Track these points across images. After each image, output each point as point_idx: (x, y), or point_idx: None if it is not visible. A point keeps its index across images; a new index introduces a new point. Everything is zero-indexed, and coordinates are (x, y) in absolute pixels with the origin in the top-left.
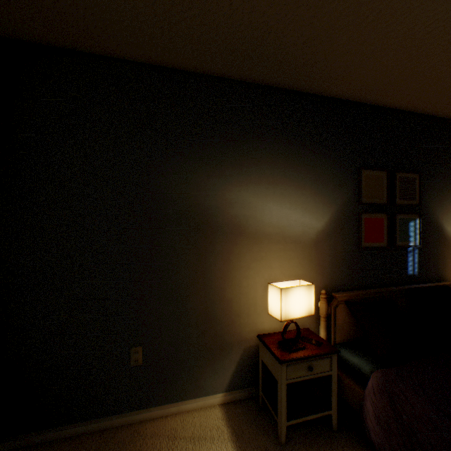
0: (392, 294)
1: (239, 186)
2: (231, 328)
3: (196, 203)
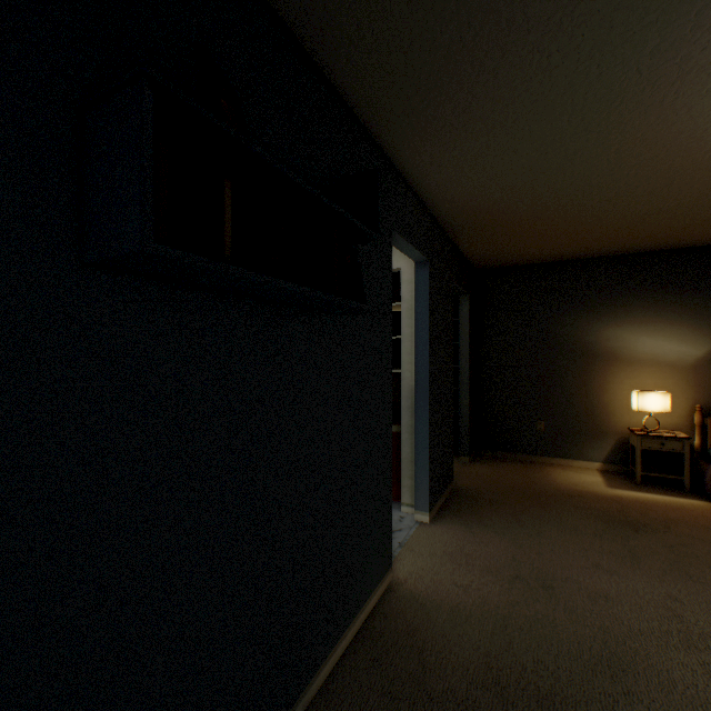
0: None
1: (613, 327)
2: (606, 422)
3: (579, 340)
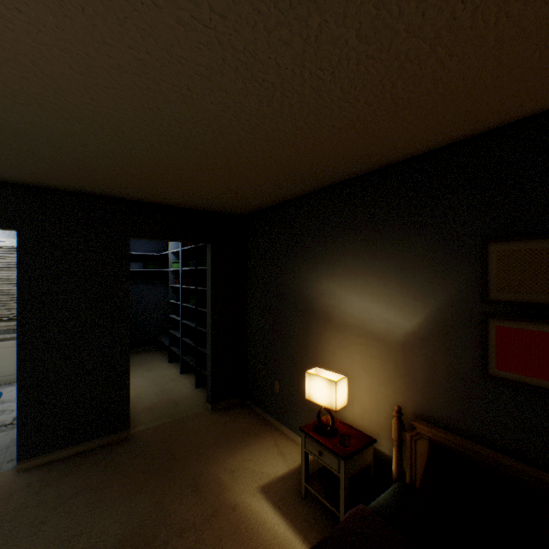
0: None
1: (327, 278)
2: None
3: (302, 292)
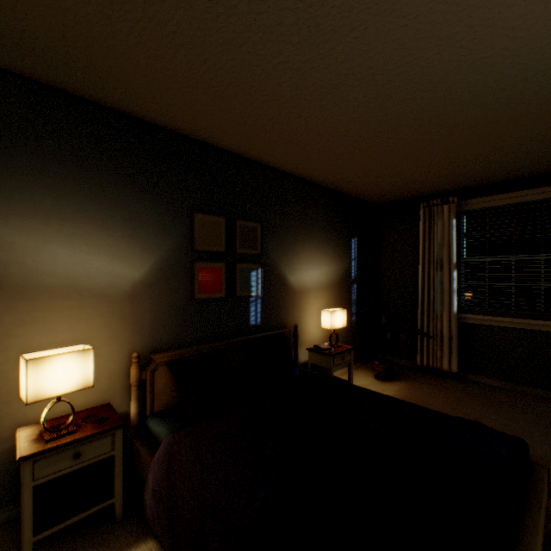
0: (227, 348)
1: None
2: None
3: None
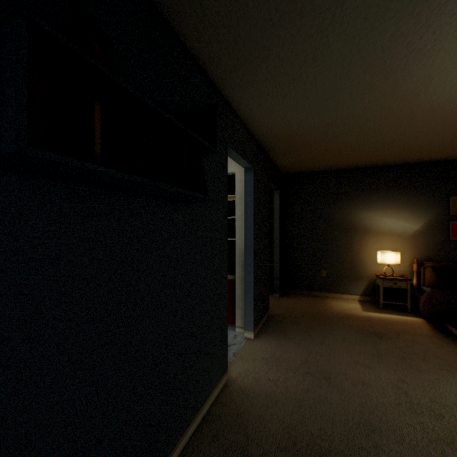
0: None
1: (366, 211)
2: (362, 270)
3: (346, 219)
